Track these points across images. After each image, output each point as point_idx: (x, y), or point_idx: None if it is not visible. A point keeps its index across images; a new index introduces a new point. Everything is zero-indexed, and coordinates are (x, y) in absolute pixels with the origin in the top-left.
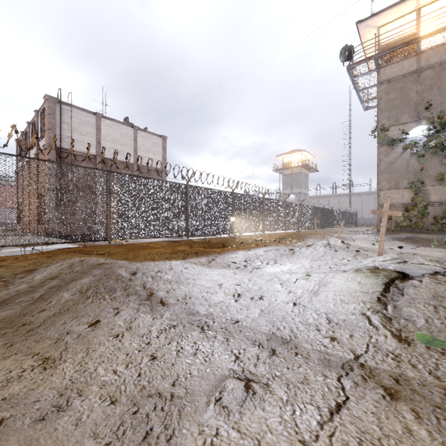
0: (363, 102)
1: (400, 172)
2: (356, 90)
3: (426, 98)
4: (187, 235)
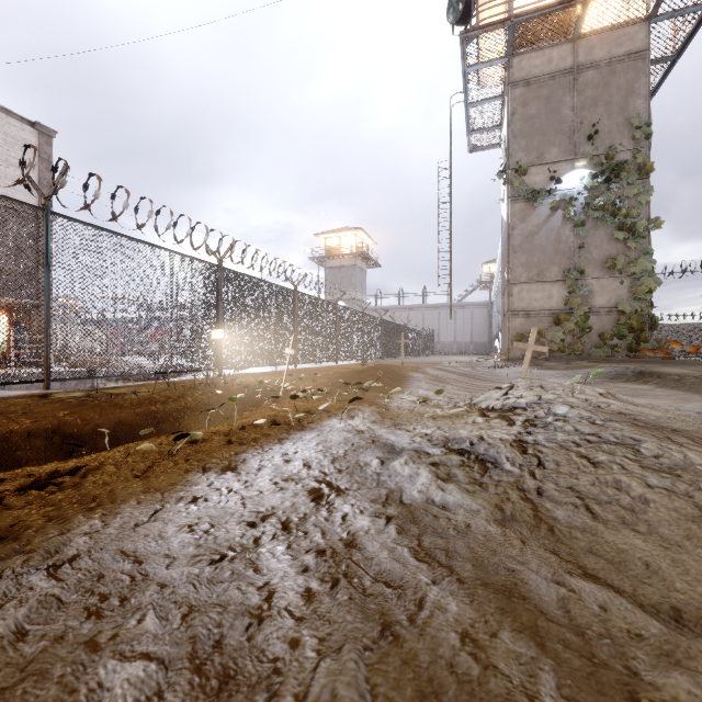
0: (470, 134)
1: (546, 252)
2: (466, 101)
3: (588, 121)
4: (42, 380)
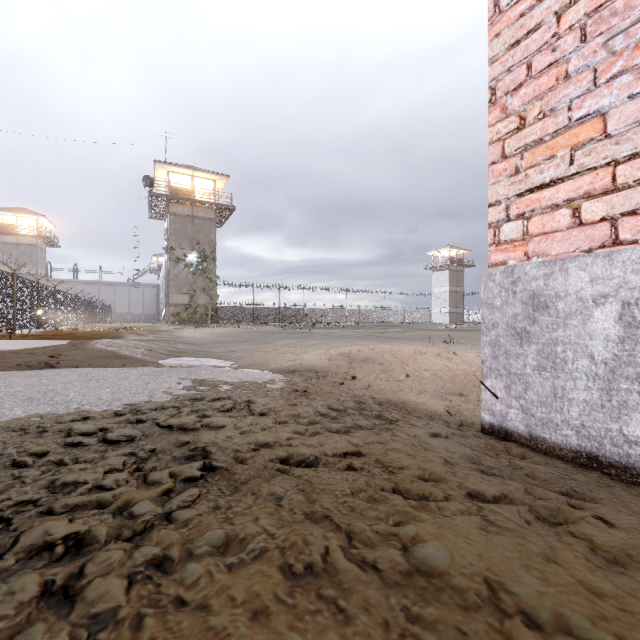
0: (150, 213)
1: (183, 282)
2: (149, 206)
3: (197, 237)
4: (14, 329)
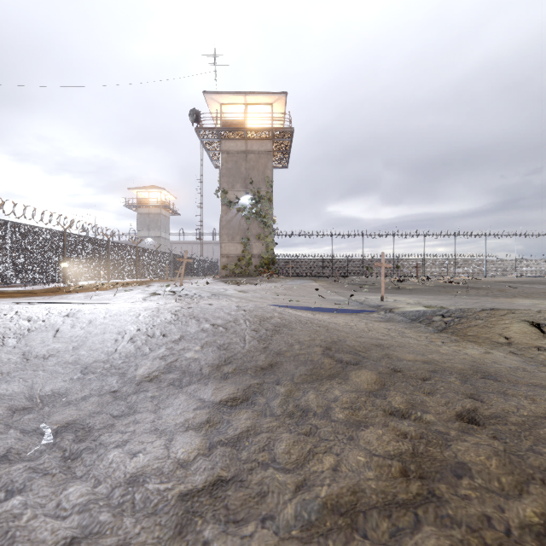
0: (213, 161)
1: (235, 229)
2: (206, 150)
3: (251, 175)
4: None
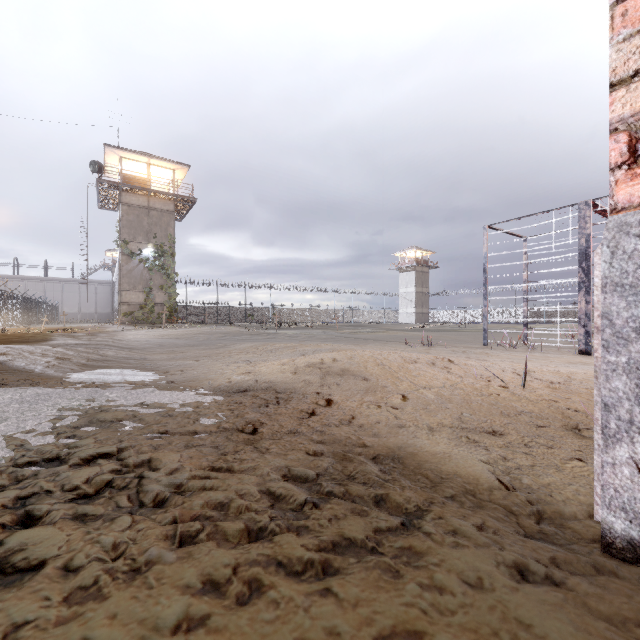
0: (100, 203)
1: (137, 279)
2: (98, 194)
3: (154, 230)
4: None
